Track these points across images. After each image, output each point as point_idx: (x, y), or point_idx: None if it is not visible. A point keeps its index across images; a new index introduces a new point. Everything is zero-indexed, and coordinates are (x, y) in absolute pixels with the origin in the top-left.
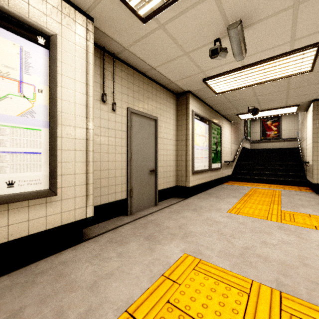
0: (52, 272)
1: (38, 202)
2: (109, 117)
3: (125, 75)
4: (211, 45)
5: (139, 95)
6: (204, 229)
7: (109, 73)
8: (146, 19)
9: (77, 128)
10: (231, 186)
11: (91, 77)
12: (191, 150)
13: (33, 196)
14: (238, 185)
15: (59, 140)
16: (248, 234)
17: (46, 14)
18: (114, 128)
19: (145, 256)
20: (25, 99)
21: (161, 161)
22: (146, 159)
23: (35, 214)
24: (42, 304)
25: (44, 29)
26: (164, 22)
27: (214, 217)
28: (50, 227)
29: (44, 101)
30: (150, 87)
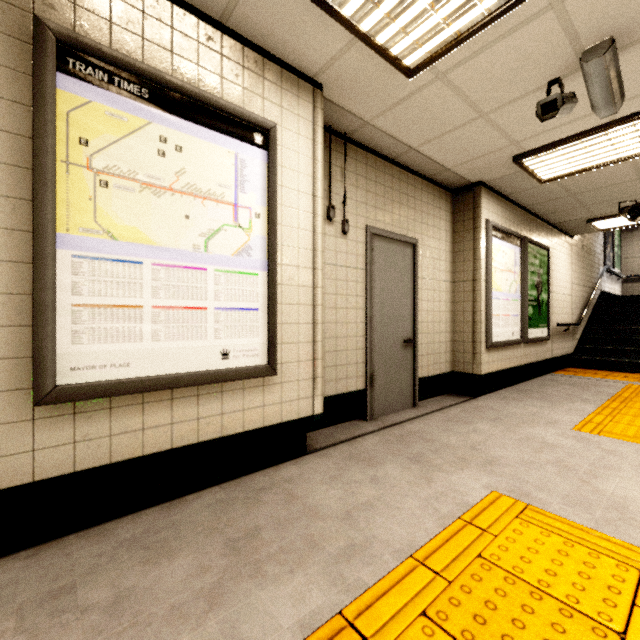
0: (277, 490)
1: (254, 383)
2: (338, 245)
3: (362, 168)
4: (538, 93)
5: (385, 201)
6: (525, 456)
7: (337, 169)
8: (416, 71)
9: (300, 269)
10: (574, 378)
11: (319, 183)
12: (484, 300)
13: (250, 374)
14: (592, 377)
15: (278, 289)
16: (628, 473)
17: (263, 96)
18: (345, 264)
19: (419, 487)
20: (240, 230)
21: (424, 323)
22: (397, 319)
23: (250, 401)
24: (282, 529)
25: (262, 120)
26: (447, 69)
27: (543, 436)
28: (268, 423)
29: (261, 231)
30: (403, 184)
